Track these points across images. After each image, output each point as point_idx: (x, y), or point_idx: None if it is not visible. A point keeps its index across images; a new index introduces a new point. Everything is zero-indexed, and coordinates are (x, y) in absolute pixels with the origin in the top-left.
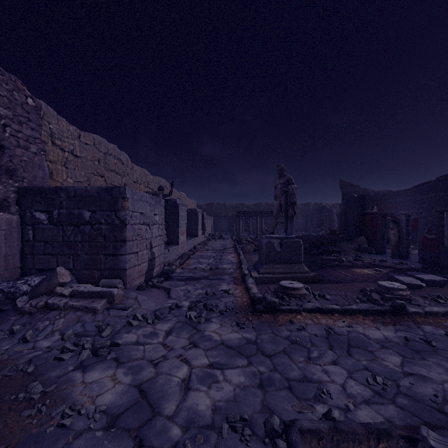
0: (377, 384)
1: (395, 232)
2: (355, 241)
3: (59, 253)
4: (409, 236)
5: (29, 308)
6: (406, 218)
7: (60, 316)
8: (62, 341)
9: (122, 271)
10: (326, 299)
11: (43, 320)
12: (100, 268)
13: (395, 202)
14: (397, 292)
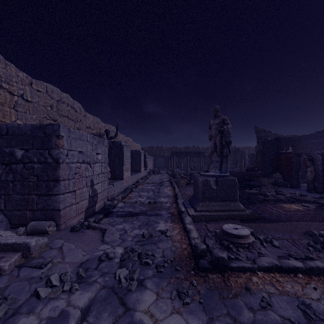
0: None
1: (311, 169)
2: (272, 177)
3: None
4: None
5: None
6: (322, 157)
7: None
8: None
9: (55, 212)
10: (275, 246)
11: None
12: (32, 208)
13: (310, 143)
14: None
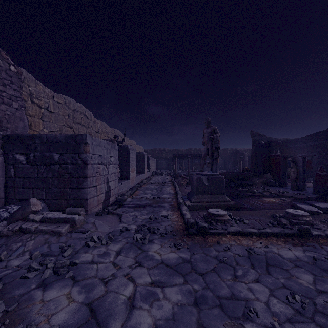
0: (296, 302)
1: (294, 170)
2: (263, 177)
3: (35, 187)
4: (305, 173)
5: (7, 231)
6: (303, 159)
7: (31, 239)
8: (30, 261)
9: (84, 201)
10: (245, 223)
11: (17, 242)
12: (66, 198)
13: (294, 147)
14: (302, 218)
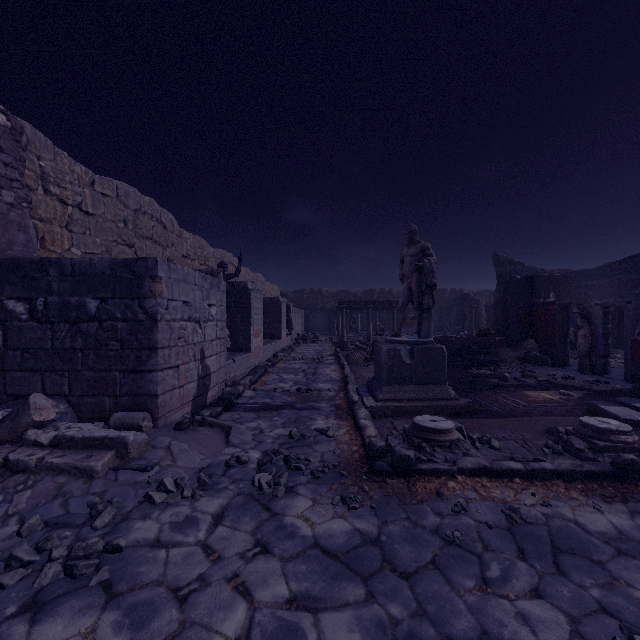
0: None
1: (585, 333)
2: (520, 347)
3: (47, 369)
4: (607, 340)
5: None
6: (603, 310)
7: (25, 486)
8: (18, 539)
9: (150, 399)
10: (493, 447)
11: None
12: (114, 393)
13: (584, 286)
14: (618, 438)
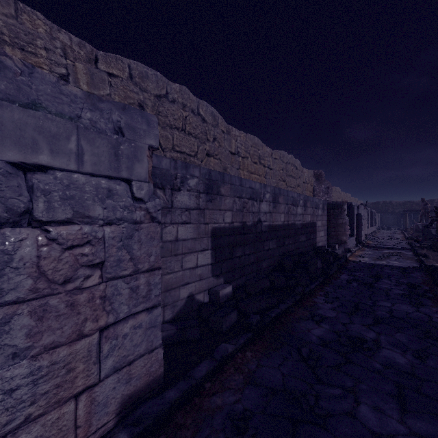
0: None
1: None
2: None
3: None
4: None
5: None
6: None
7: None
8: None
9: None
10: None
11: None
12: None
13: None
14: None
